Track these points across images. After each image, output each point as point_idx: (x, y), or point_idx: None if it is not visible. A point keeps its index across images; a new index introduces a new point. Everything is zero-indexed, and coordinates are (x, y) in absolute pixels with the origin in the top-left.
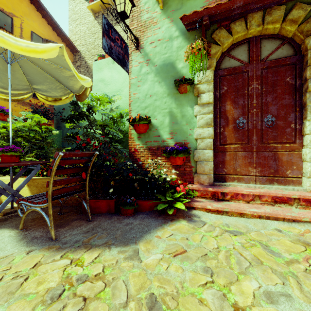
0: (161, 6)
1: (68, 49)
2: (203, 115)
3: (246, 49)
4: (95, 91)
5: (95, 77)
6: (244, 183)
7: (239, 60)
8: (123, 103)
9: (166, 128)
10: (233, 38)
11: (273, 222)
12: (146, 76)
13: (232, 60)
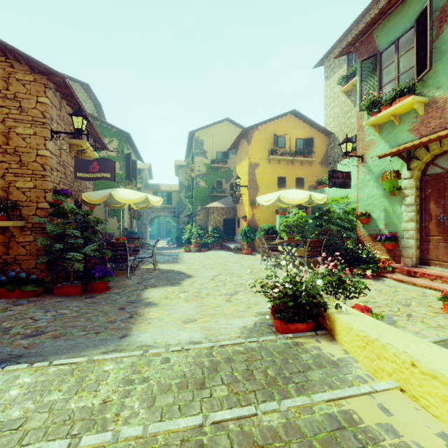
0: (377, 133)
1: (323, 135)
2: (407, 213)
3: (447, 158)
4: None
5: None
6: (445, 268)
7: (441, 167)
8: None
9: (382, 221)
10: (431, 154)
11: (431, 290)
12: (368, 182)
13: (435, 168)
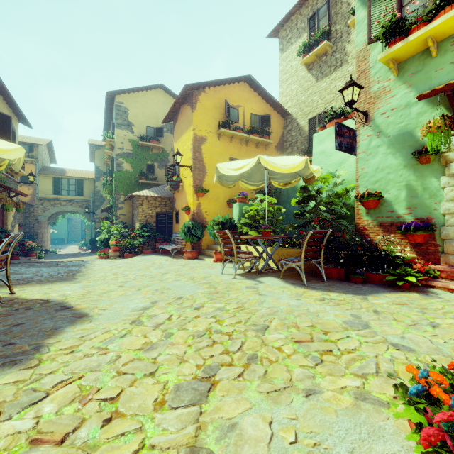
0: (395, 74)
1: (279, 115)
2: (453, 187)
3: None
4: (316, 164)
5: (314, 151)
6: None
7: None
8: (347, 174)
9: (402, 203)
10: None
11: None
12: (376, 149)
13: None
